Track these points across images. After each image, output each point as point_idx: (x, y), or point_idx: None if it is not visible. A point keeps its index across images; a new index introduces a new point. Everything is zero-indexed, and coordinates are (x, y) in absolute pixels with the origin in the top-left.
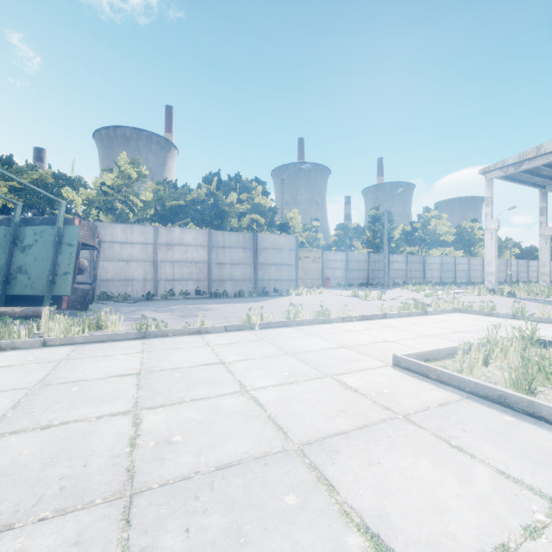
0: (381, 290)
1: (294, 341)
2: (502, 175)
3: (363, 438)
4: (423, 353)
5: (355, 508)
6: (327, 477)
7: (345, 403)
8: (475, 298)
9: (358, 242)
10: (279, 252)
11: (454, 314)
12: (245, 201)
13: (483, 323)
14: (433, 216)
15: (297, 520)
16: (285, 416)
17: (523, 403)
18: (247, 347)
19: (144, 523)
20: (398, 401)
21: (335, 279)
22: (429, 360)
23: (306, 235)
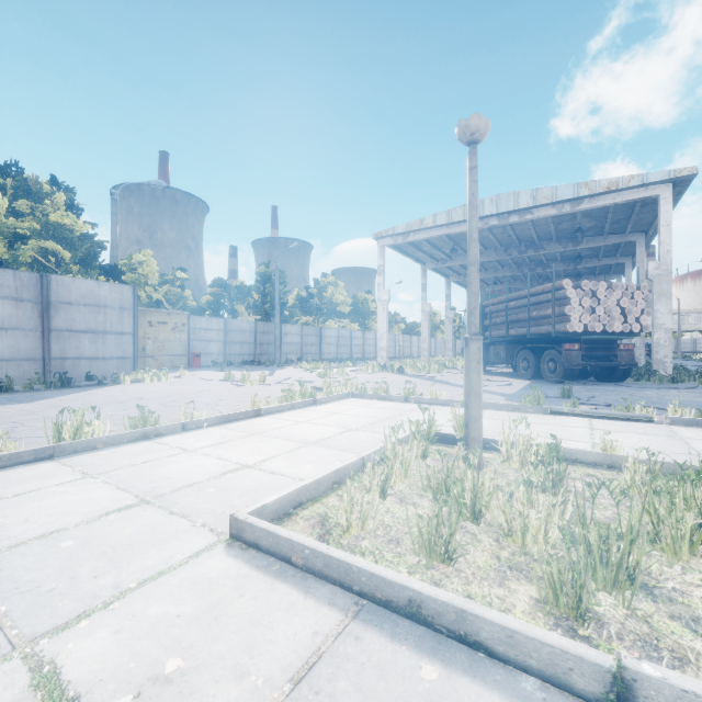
0: (270, 369)
1: (23, 507)
2: (393, 244)
3: None
4: (292, 494)
5: None
6: None
7: None
8: (369, 377)
9: (242, 306)
10: (100, 311)
11: (348, 400)
12: (28, 214)
13: (377, 412)
14: (330, 282)
15: None
16: None
17: (448, 615)
18: None
19: None
20: None
21: (208, 356)
22: (302, 505)
23: (166, 291)
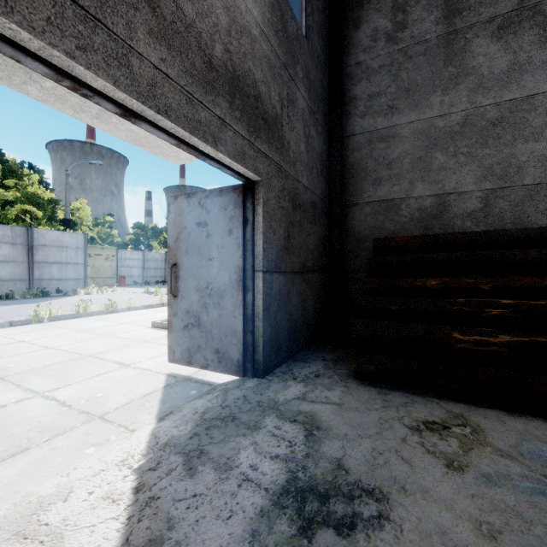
0: None
1: (84, 325)
2: None
3: (122, 349)
4: None
5: (112, 360)
6: (102, 358)
7: (116, 342)
8: None
9: (156, 242)
10: (64, 250)
11: None
12: (12, 187)
13: None
14: None
15: (88, 366)
16: (80, 350)
17: None
18: (41, 332)
19: (15, 379)
20: (145, 338)
21: (131, 278)
22: None
23: (98, 230)
